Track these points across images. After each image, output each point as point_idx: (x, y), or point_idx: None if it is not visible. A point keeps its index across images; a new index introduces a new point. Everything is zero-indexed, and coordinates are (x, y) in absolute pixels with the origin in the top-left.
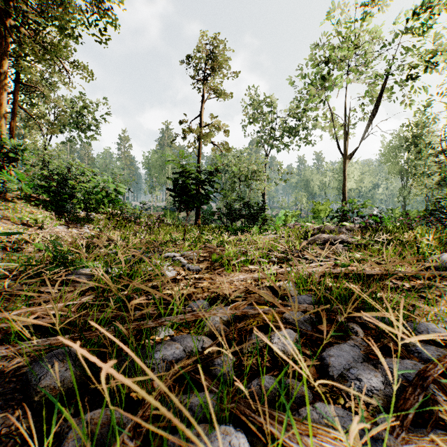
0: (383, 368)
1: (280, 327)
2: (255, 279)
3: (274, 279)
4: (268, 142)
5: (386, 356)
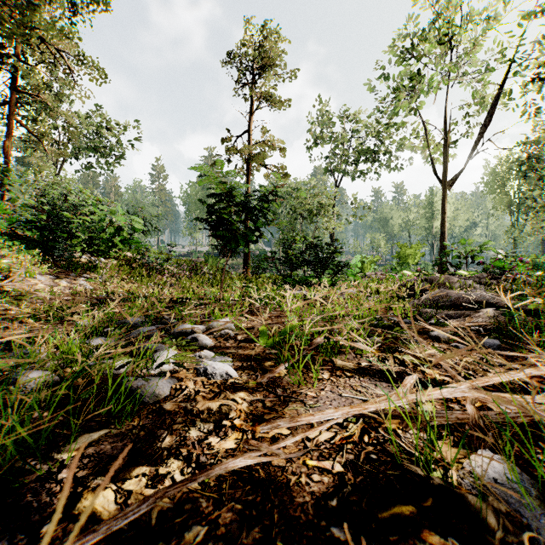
0: None
1: None
2: (367, 417)
3: (435, 434)
4: (338, 168)
5: None
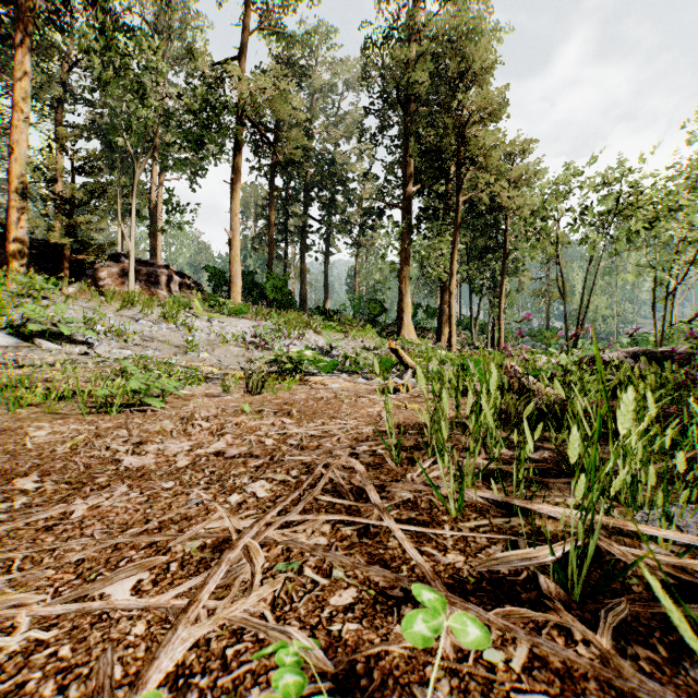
0: None
1: None
2: None
3: None
4: None
5: None
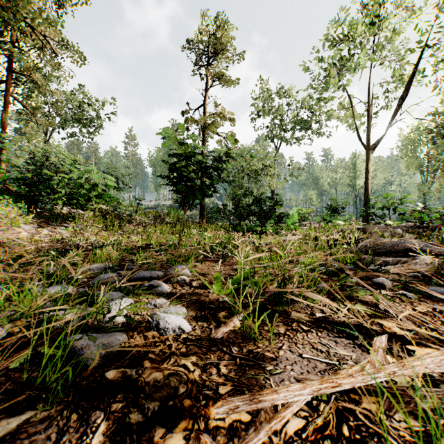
0: None
1: None
2: (338, 391)
3: (441, 434)
4: (278, 135)
5: None
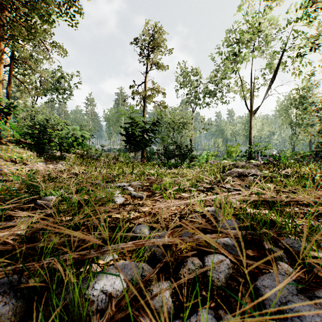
0: (321, 303)
1: (212, 252)
2: (187, 205)
3: (203, 205)
4: (194, 102)
5: (316, 285)
